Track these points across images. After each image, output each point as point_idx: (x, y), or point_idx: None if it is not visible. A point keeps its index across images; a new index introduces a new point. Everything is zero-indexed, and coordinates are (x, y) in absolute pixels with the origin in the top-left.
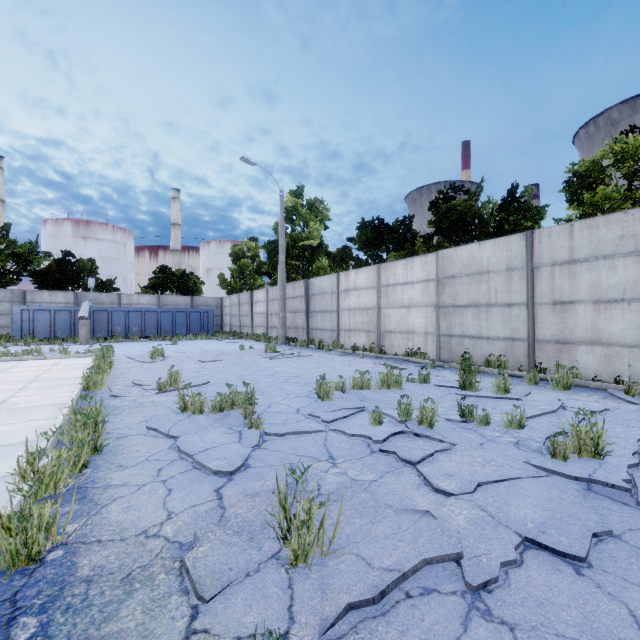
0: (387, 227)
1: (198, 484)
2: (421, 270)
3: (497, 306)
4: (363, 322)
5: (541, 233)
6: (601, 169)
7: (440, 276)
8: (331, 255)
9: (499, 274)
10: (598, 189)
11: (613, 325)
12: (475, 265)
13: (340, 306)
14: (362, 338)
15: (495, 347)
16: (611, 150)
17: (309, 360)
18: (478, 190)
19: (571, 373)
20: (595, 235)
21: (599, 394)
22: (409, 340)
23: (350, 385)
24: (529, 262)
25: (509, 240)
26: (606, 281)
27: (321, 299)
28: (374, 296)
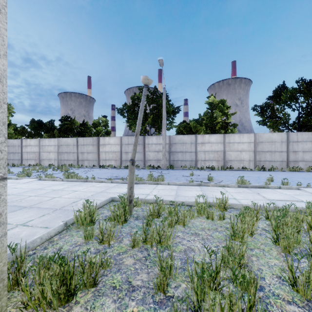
0: (43, 124)
1: (10, 176)
2: (53, 142)
3: (71, 153)
4: (33, 156)
5: (79, 138)
6: (99, 123)
7: (58, 145)
8: (17, 130)
9: (72, 146)
10: (98, 127)
11: (89, 157)
12: (67, 143)
13: (23, 151)
14: (33, 162)
15: (71, 162)
16: (101, 119)
17: (12, 168)
18: (74, 119)
19: (82, 166)
20: (87, 140)
21: (83, 168)
22: (50, 161)
23: (31, 170)
24: (77, 144)
25: (74, 139)
26: (88, 149)
27: (13, 148)
28: (38, 148)
